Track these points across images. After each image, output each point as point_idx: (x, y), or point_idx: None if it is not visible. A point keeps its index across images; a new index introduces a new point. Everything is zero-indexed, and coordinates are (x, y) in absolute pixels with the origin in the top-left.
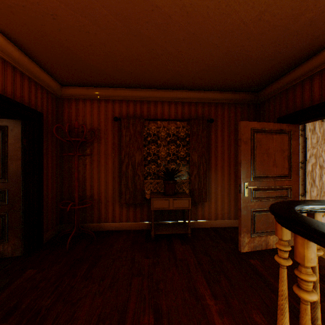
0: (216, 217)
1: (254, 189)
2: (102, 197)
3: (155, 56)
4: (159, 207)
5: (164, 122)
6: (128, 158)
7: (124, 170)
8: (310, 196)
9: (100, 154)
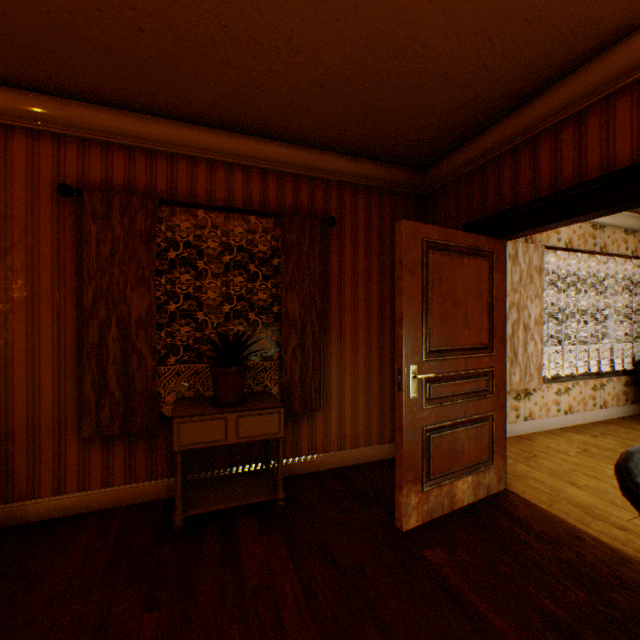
0: (342, 443)
1: (428, 380)
2: (19, 424)
3: None
4: (198, 441)
5: (217, 214)
6: (106, 305)
7: (95, 340)
8: (510, 384)
9: (10, 292)
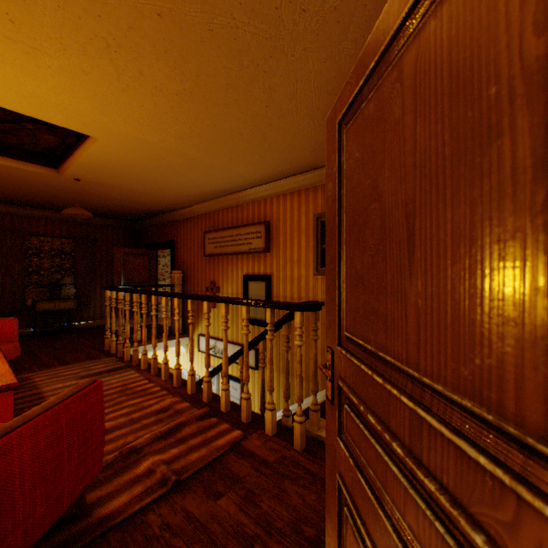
0: (102, 317)
1: None
2: None
3: (46, 200)
4: (46, 309)
5: (49, 237)
6: (6, 269)
7: (1, 280)
8: None
9: None
